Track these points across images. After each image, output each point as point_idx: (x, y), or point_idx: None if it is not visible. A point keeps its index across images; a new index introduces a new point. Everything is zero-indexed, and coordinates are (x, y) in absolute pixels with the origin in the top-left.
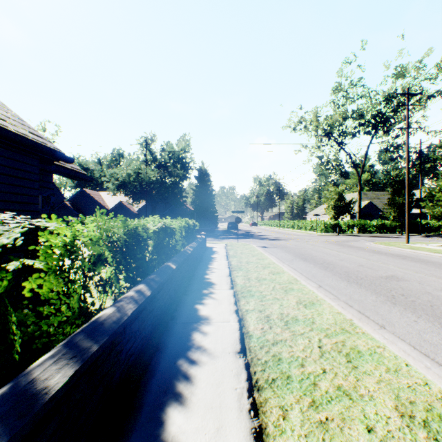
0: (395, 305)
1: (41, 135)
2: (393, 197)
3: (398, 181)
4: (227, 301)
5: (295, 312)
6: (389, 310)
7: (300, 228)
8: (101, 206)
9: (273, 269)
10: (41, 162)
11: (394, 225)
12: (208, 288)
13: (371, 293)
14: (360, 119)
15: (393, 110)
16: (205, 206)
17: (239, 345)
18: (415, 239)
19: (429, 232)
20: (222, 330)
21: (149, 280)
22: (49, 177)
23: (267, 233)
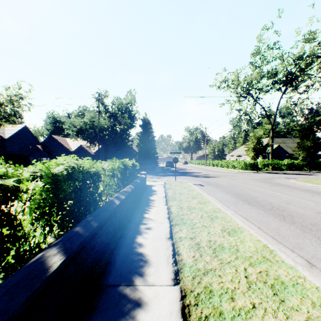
0: None
1: None
2: (302, 141)
3: (307, 128)
4: None
5: None
6: None
7: (223, 166)
8: (66, 148)
9: (223, 222)
10: None
11: (301, 164)
12: (136, 278)
13: None
14: (274, 77)
15: (301, 69)
16: (147, 149)
17: None
18: None
19: None
20: None
21: None
22: None
23: (198, 171)
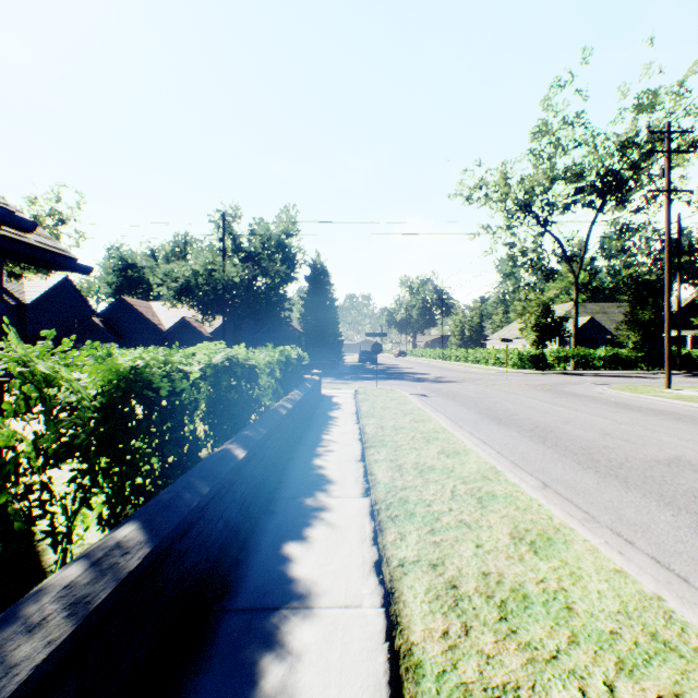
0: None
1: None
2: (633, 311)
3: (642, 283)
4: (356, 532)
5: (515, 570)
6: None
7: (477, 361)
8: (152, 325)
9: (445, 444)
10: None
11: (634, 356)
12: (318, 492)
13: (658, 503)
14: (579, 182)
15: (633, 166)
16: (322, 326)
17: None
18: (674, 380)
19: (692, 368)
20: (341, 641)
21: (158, 505)
22: None
23: (424, 370)
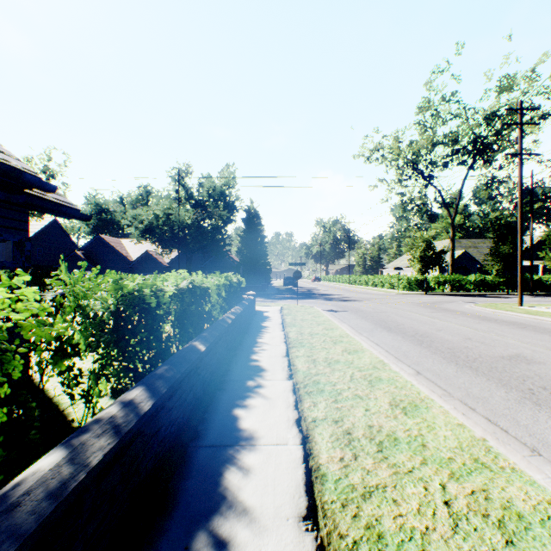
0: (540, 407)
1: (6, 149)
2: (496, 246)
3: (503, 224)
4: (283, 401)
5: (391, 424)
6: (535, 417)
7: (375, 285)
8: (122, 256)
9: (347, 345)
10: (2, 190)
11: (497, 281)
12: (256, 377)
13: (497, 384)
14: (454, 145)
15: (496, 133)
16: (255, 257)
17: (305, 499)
18: (527, 299)
19: (542, 290)
20: (274, 463)
21: (155, 377)
22: (22, 214)
23: (334, 292)
